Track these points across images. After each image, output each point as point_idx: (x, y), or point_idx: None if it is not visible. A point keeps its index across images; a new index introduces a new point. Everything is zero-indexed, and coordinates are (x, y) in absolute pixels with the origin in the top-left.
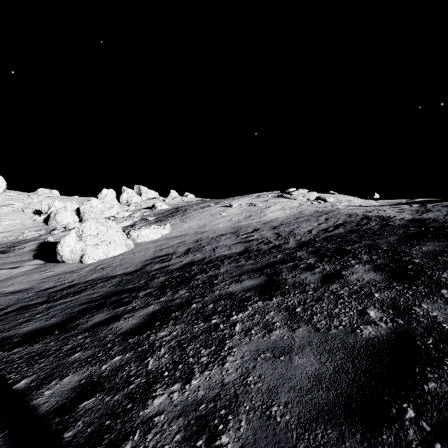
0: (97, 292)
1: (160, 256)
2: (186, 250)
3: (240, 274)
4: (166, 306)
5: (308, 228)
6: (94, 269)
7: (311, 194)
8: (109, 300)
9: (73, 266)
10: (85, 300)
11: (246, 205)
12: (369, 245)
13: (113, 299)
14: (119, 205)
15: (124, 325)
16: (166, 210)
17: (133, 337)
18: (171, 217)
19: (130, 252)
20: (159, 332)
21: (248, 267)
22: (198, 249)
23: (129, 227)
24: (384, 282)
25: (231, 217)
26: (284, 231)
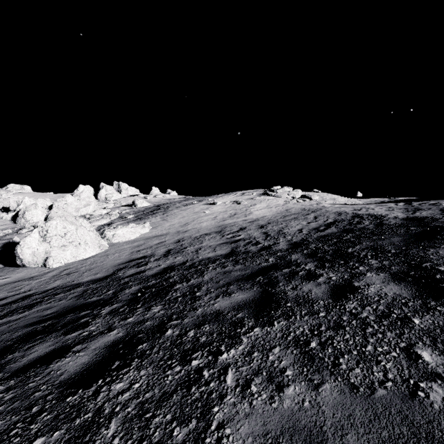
0: (53, 306)
1: (136, 259)
2: (166, 251)
3: (228, 283)
4: (133, 333)
5: (298, 227)
6: (58, 274)
7: (296, 192)
8: (63, 320)
9: (35, 271)
10: (33, 319)
11: (231, 203)
12: (372, 247)
13: (68, 318)
14: (96, 202)
15: (69, 367)
16: (146, 207)
17: (75, 391)
18: (152, 215)
19: (103, 254)
20: (114, 384)
21: (237, 273)
22: (179, 251)
23: (106, 225)
24: (416, 299)
25: (215, 215)
26: (272, 230)
